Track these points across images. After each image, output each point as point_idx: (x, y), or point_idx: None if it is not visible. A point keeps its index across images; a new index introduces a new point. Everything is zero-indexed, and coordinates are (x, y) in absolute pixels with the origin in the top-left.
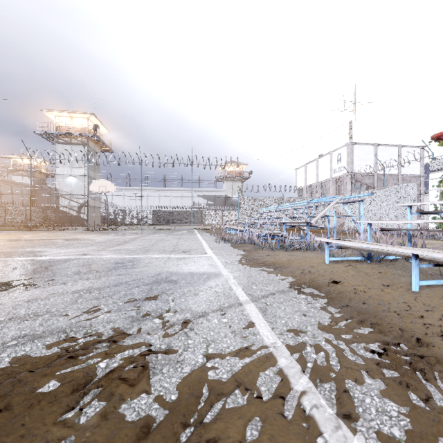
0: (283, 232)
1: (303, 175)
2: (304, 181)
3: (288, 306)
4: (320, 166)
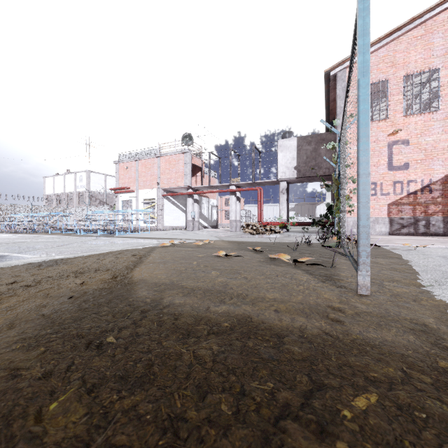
0: (35, 227)
1: (52, 184)
2: (53, 189)
3: (38, 235)
4: (67, 180)
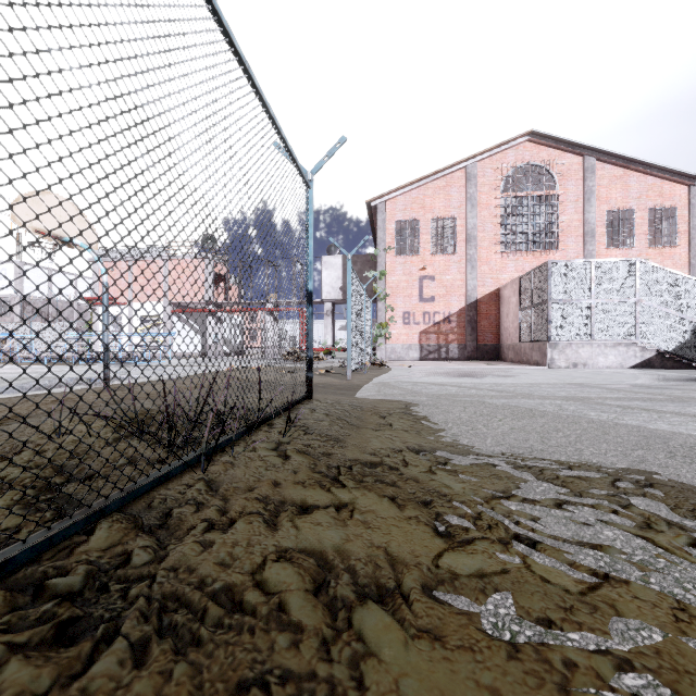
0: None
1: None
2: None
3: None
4: None
